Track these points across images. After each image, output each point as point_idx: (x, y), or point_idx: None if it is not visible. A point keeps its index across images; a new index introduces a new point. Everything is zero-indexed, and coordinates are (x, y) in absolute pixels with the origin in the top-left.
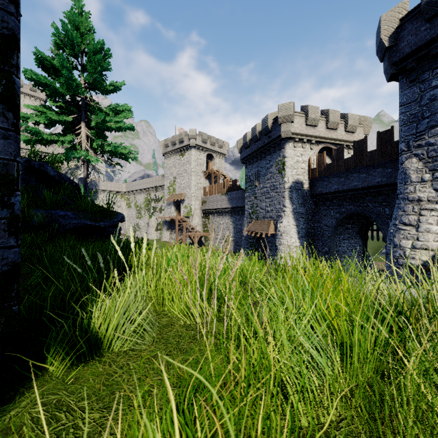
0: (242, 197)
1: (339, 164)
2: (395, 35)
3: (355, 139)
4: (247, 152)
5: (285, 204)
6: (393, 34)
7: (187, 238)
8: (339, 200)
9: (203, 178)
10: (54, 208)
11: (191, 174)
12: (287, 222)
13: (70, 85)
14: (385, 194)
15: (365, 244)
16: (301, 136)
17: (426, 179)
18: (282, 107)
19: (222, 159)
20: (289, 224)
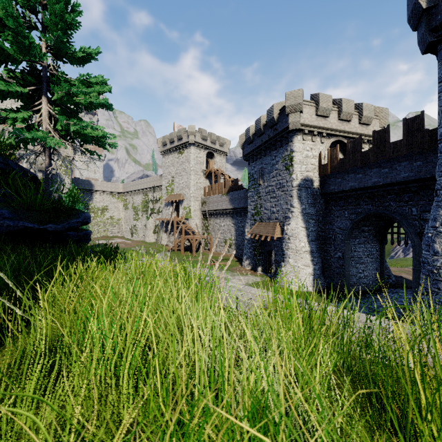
0: (245, 197)
1: (355, 158)
2: None
3: (370, 132)
4: (250, 148)
5: (293, 204)
6: None
7: (186, 241)
8: (355, 200)
9: (203, 177)
10: None
11: (191, 173)
12: (295, 224)
13: (21, 44)
14: (413, 191)
15: (382, 249)
16: (311, 128)
17: None
18: (290, 94)
19: (223, 157)
20: (297, 226)
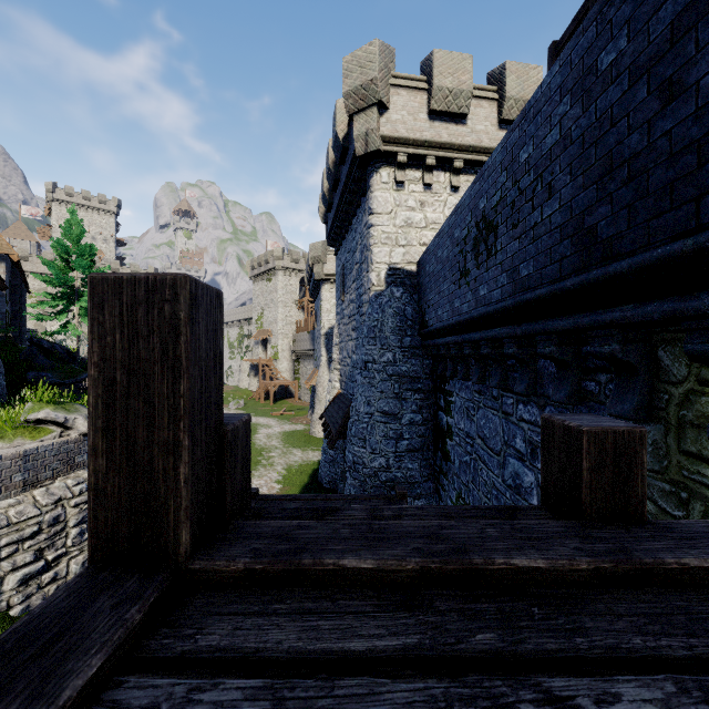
0: None
1: None
2: (327, 214)
3: None
4: (310, 286)
5: (322, 353)
6: (325, 213)
7: (273, 387)
8: None
9: (296, 309)
10: (43, 370)
11: (278, 306)
12: (322, 372)
13: (61, 281)
14: None
15: None
16: None
17: (337, 343)
18: (313, 246)
19: None
20: (323, 374)
